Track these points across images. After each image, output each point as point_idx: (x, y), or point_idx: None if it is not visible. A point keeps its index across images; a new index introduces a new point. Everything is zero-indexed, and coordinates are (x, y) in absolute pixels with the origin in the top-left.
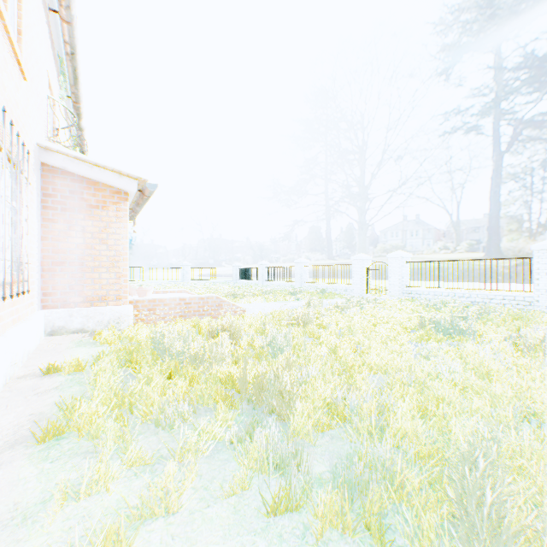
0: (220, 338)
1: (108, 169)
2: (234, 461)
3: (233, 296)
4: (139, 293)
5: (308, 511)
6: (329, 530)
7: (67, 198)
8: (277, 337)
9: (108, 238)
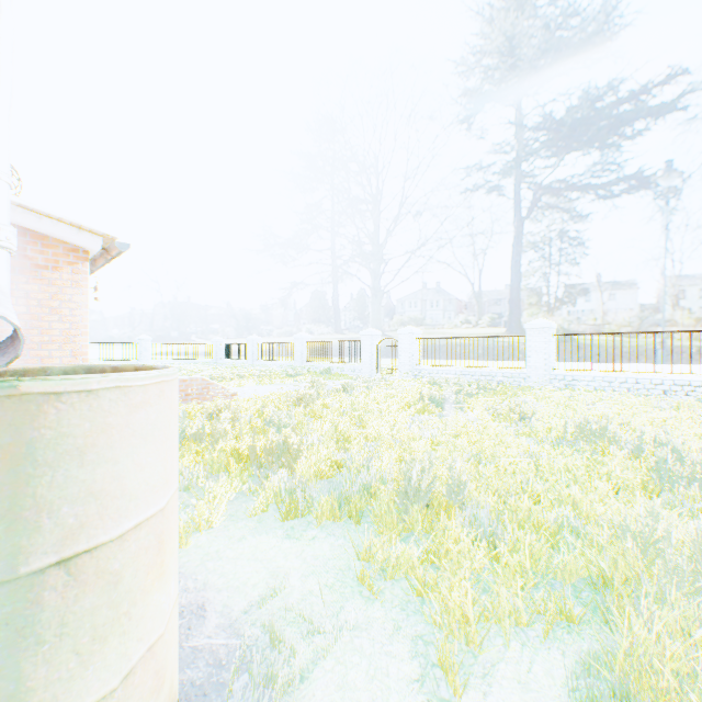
0: (223, 416)
1: (63, 222)
2: (252, 501)
3: (218, 379)
4: None
5: (311, 516)
6: (325, 521)
7: None
8: (280, 413)
9: (61, 306)
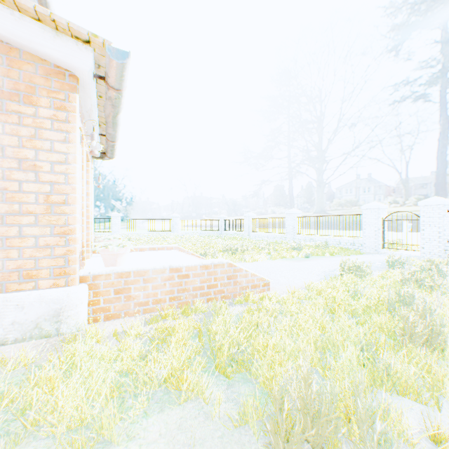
0: None
1: (25, 9)
2: None
3: (229, 250)
4: (105, 259)
5: None
6: None
7: None
8: None
9: (37, 158)
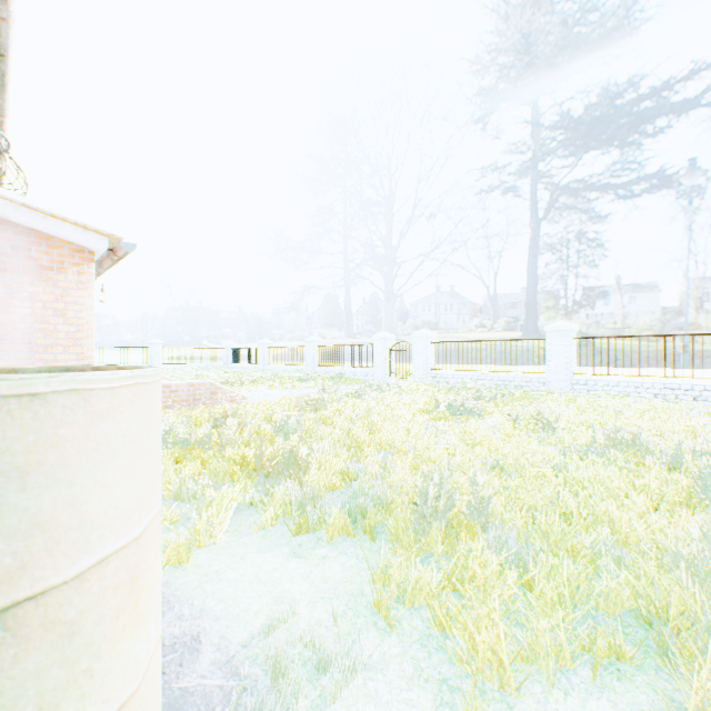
0: (229, 422)
1: (68, 222)
2: (258, 514)
3: (228, 383)
4: None
5: (321, 532)
6: (336, 538)
7: (7, 256)
8: (289, 419)
9: (66, 308)
